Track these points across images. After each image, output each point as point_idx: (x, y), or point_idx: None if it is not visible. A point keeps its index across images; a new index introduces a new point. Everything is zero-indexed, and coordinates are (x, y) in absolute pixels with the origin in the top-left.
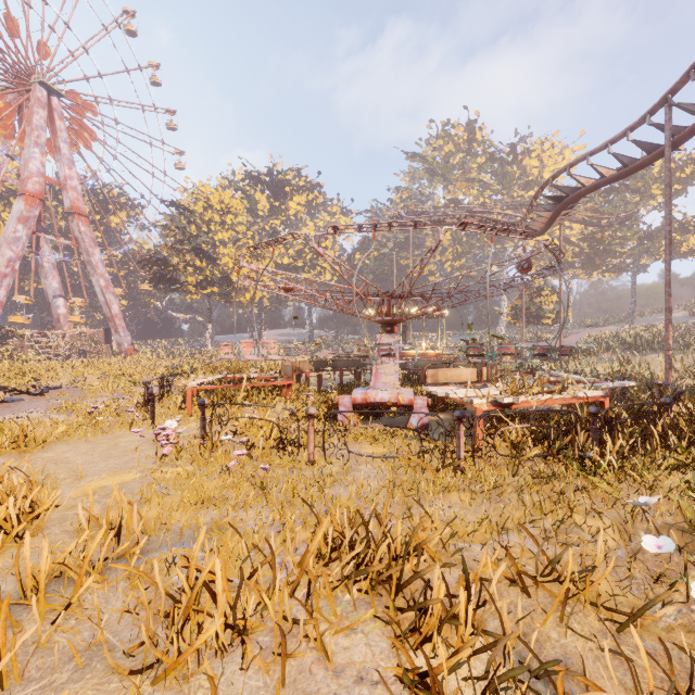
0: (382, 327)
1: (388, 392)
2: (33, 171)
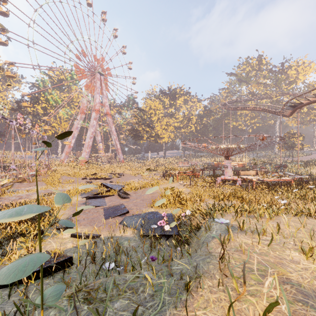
0: (225, 157)
1: (230, 177)
2: (97, 102)
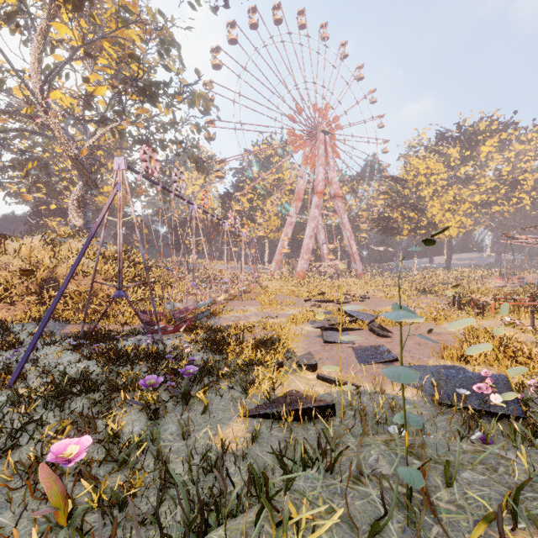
0: None
1: None
2: (320, 179)
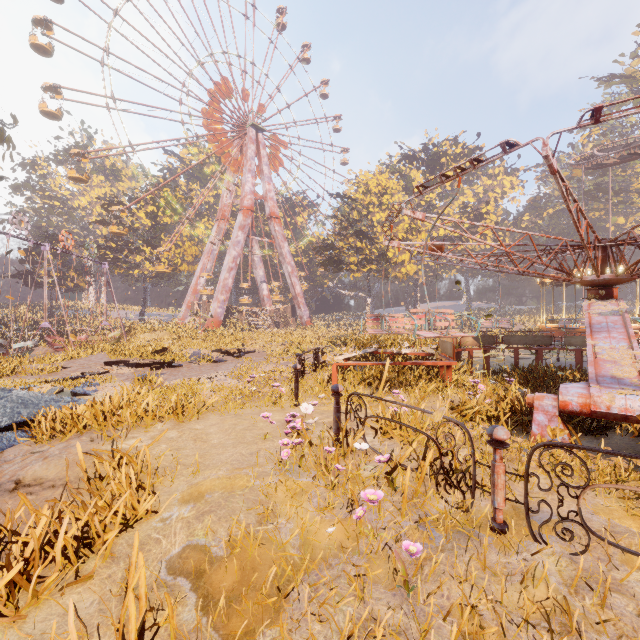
0: (590, 290)
1: (638, 399)
2: (247, 191)
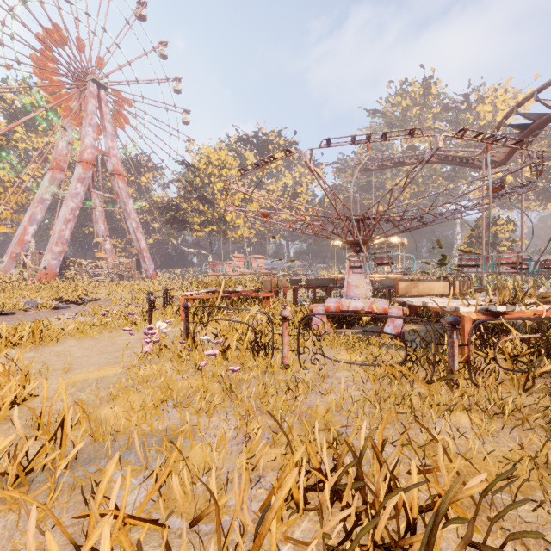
0: (352, 247)
1: (361, 301)
2: (87, 144)
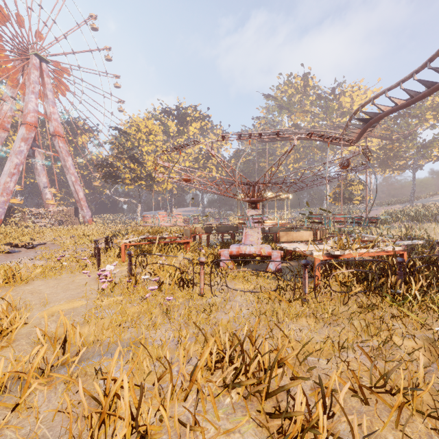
0: (249, 204)
1: (254, 247)
2: (30, 109)
